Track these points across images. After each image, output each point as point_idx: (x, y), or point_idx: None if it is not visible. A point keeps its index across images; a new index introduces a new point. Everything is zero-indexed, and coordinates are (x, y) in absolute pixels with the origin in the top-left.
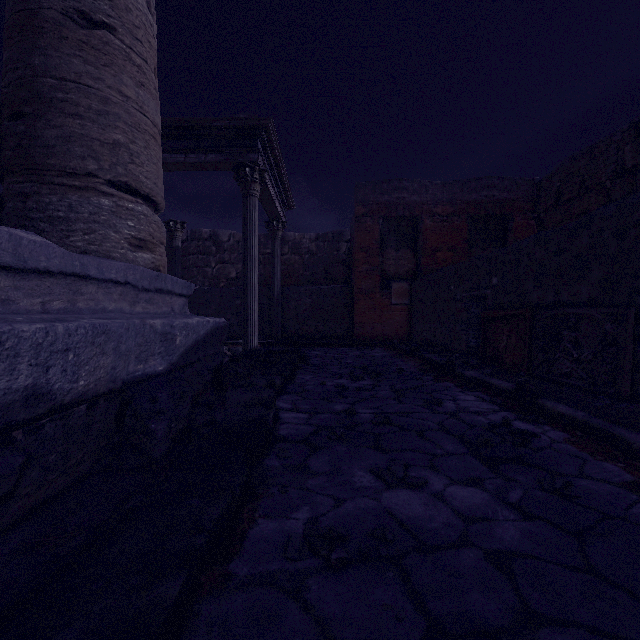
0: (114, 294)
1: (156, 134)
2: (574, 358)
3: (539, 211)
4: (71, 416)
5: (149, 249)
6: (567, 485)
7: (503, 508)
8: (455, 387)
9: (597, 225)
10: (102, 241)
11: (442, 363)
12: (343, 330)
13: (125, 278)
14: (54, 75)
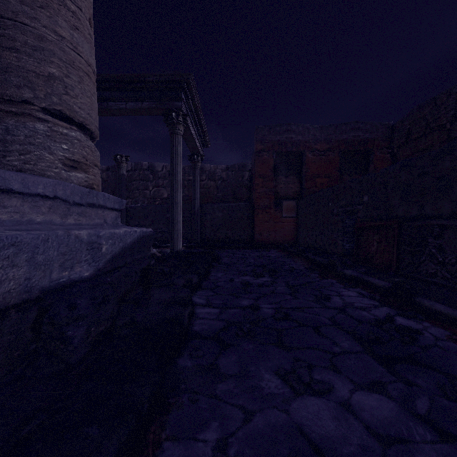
0: (42, 207)
1: (90, 72)
2: (439, 261)
3: (393, 147)
4: None
5: (83, 169)
6: None
7: (415, 423)
8: (338, 283)
9: None
10: (37, 161)
11: (325, 263)
12: (246, 236)
13: (54, 193)
14: None
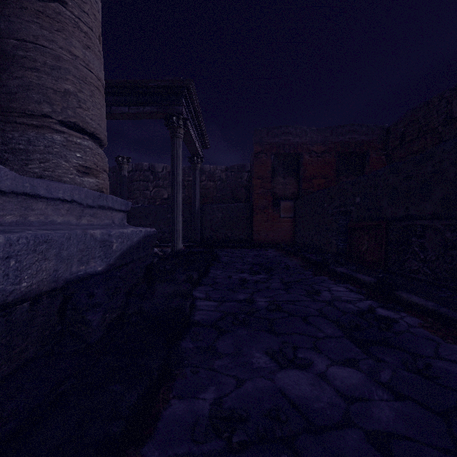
0: (62, 210)
1: (100, 86)
2: (421, 259)
3: (388, 149)
4: (14, 312)
5: (94, 175)
6: (427, 366)
7: (377, 388)
8: (329, 280)
9: (439, 157)
10: (55, 168)
11: (319, 261)
12: (245, 236)
13: (71, 197)
14: (16, 37)
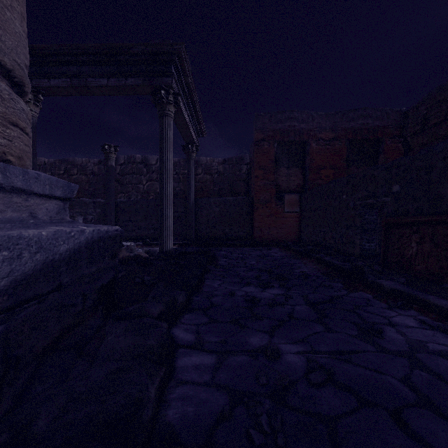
0: None
1: None
2: None
3: (406, 135)
4: None
5: None
6: None
7: None
8: (376, 300)
9: None
10: None
11: (347, 268)
12: (245, 233)
13: None
14: None
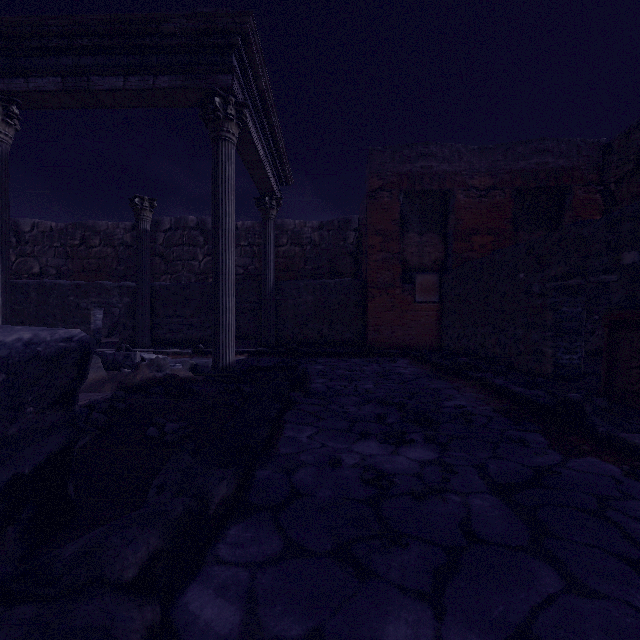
0: None
1: None
2: None
3: (608, 181)
4: None
5: None
6: None
7: None
8: (636, 483)
9: None
10: None
11: (545, 403)
12: (353, 334)
13: None
14: None
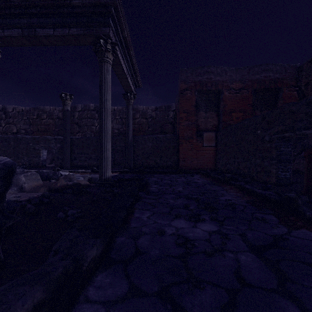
0: None
1: None
2: None
3: (301, 85)
4: None
5: None
6: None
7: None
8: None
9: None
10: None
11: (274, 198)
12: (172, 162)
13: None
14: None
